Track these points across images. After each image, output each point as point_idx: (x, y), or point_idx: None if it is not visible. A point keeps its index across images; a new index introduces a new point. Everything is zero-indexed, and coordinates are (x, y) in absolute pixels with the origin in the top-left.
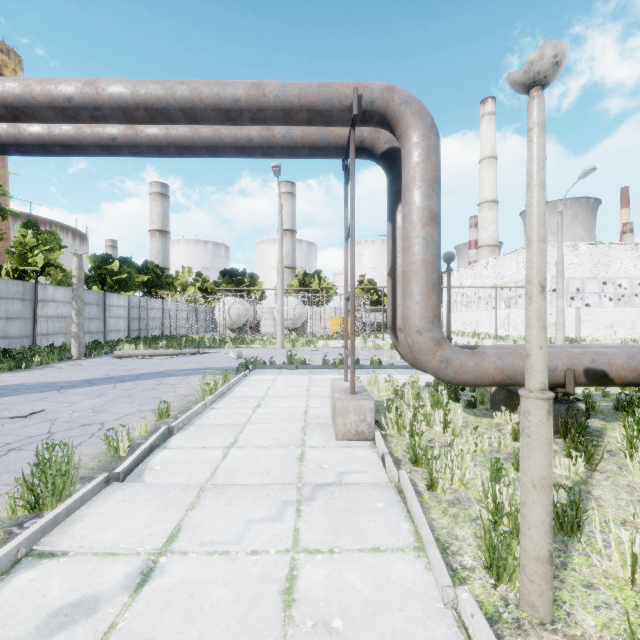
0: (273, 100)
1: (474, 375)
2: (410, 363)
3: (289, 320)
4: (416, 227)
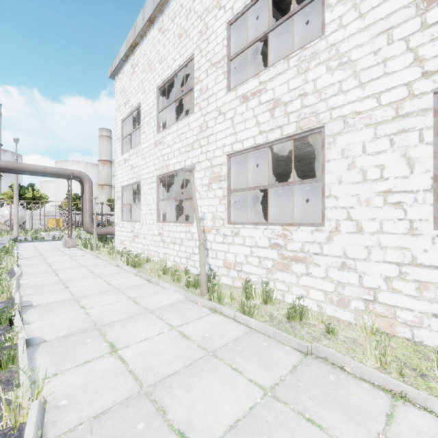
0: (49, 172)
1: (100, 233)
2: (87, 232)
3: (12, 220)
4: (87, 202)
